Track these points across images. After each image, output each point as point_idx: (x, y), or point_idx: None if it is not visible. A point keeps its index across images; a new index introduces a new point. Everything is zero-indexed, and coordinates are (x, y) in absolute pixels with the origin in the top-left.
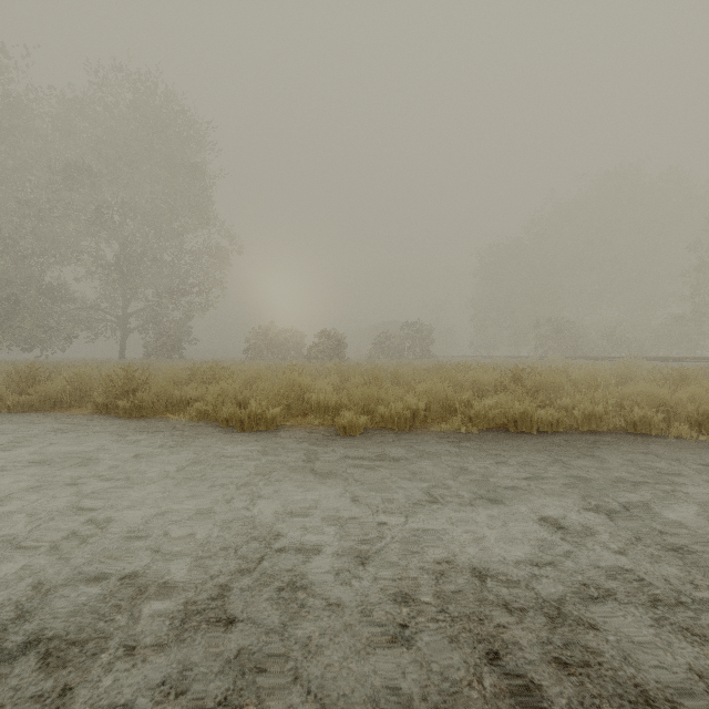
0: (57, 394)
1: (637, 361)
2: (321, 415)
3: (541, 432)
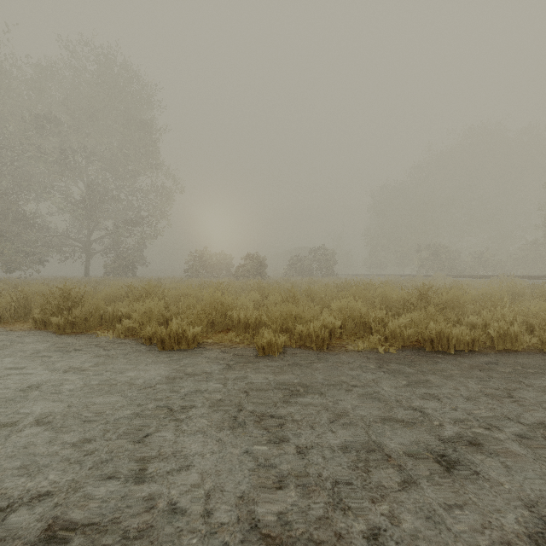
0: (2, 311)
1: (510, 279)
2: (242, 332)
3: (457, 352)
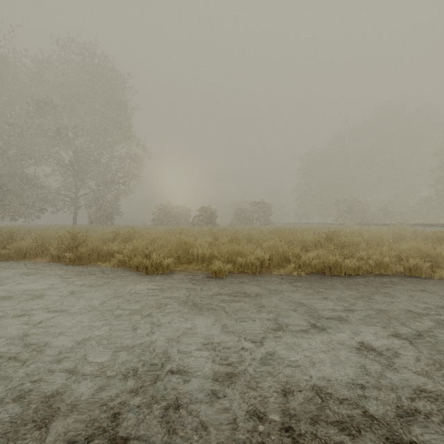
0: (26, 249)
1: (403, 227)
2: (200, 263)
3: (347, 275)
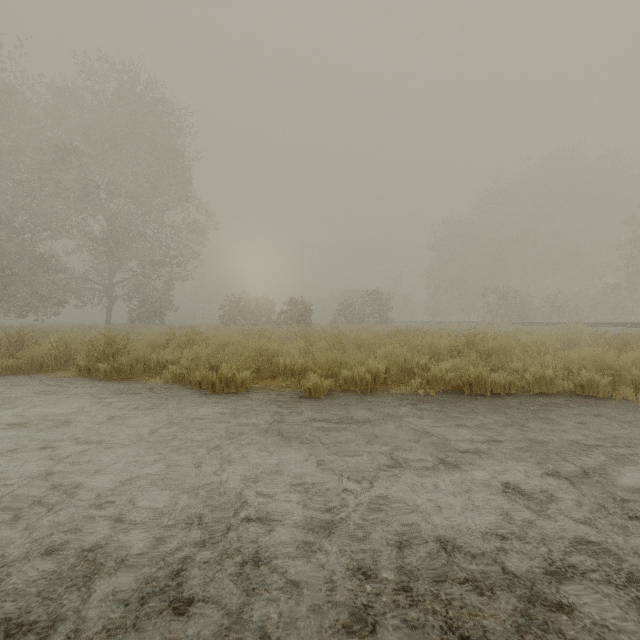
0: (43, 358)
1: (579, 327)
2: (288, 378)
3: (494, 394)
